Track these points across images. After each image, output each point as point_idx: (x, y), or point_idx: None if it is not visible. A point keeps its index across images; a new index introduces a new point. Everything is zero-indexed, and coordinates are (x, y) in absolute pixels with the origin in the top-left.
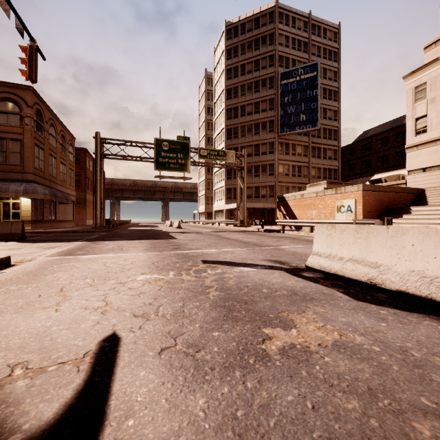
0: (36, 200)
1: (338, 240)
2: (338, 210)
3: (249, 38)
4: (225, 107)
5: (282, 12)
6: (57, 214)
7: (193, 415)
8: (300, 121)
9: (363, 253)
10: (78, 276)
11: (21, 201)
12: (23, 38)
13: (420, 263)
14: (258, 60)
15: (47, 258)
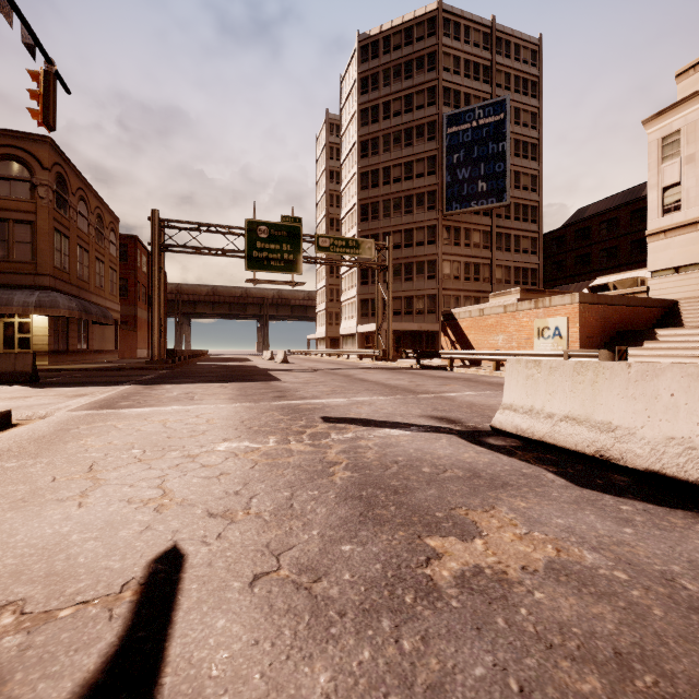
0: (57, 318)
1: (545, 385)
2: (540, 334)
3: (397, 59)
4: (358, 170)
5: (450, 18)
6: (90, 341)
7: None
8: (478, 192)
9: (587, 407)
10: (120, 443)
11: (33, 319)
12: (34, 59)
13: (685, 425)
14: (411, 94)
15: (71, 413)
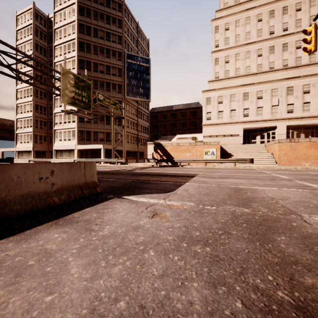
0: None
1: None
2: (206, 153)
3: (102, 10)
4: (77, 56)
5: (126, 9)
6: None
7: None
8: (140, 92)
9: None
10: None
11: None
12: None
13: None
14: (109, 33)
15: None
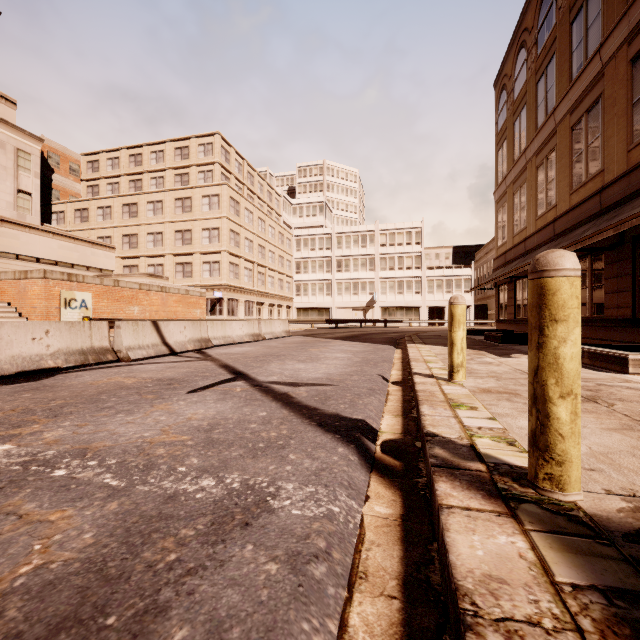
0: None
1: None
2: None
3: None
4: None
5: None
6: None
7: (203, 377)
8: None
9: None
10: (21, 512)
11: None
12: None
13: (17, 349)
14: None
15: None
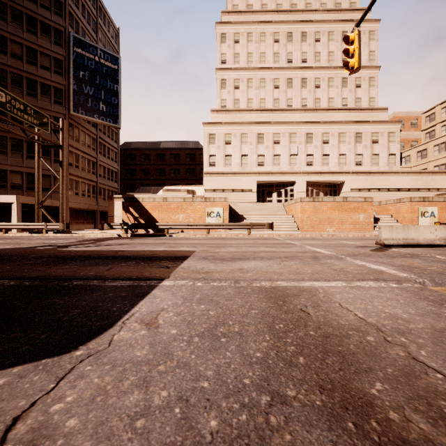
0: None
1: (395, 231)
2: (208, 215)
3: None
4: None
5: None
6: None
7: None
8: (100, 110)
9: (407, 235)
10: None
11: None
12: None
13: (425, 236)
14: None
15: (413, 277)
